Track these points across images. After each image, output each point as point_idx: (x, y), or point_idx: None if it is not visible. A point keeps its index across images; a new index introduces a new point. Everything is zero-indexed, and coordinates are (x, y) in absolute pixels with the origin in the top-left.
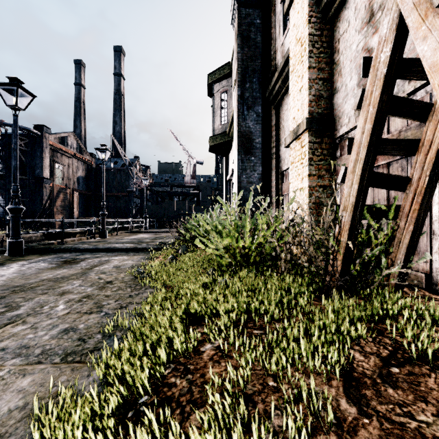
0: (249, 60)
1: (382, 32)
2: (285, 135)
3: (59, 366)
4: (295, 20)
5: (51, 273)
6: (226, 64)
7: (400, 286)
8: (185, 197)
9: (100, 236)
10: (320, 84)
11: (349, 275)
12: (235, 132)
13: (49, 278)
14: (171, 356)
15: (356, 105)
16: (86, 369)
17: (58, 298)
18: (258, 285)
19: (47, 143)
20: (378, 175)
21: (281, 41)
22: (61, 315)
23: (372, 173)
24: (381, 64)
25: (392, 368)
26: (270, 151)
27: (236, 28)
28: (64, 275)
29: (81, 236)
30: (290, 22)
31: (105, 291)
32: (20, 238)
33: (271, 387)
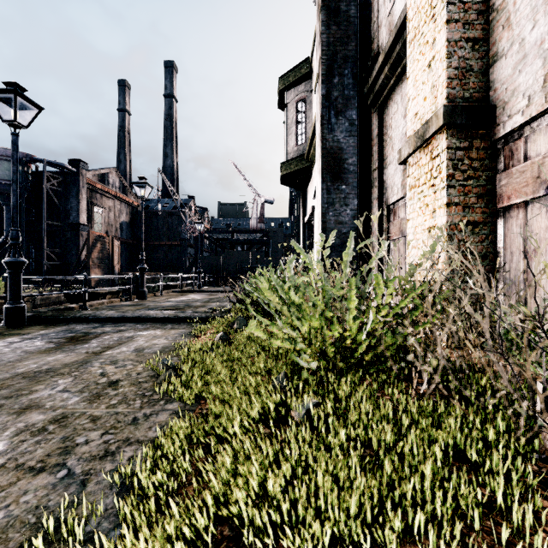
0: (338, 42)
1: None
2: (393, 150)
3: None
4: None
5: (37, 360)
6: (304, 61)
7: None
8: (250, 246)
9: (138, 297)
10: (468, 49)
11: None
12: (317, 149)
13: (27, 372)
14: None
15: None
16: None
17: (9, 422)
18: (383, 436)
19: (84, 181)
20: None
21: (388, 9)
22: None
23: None
24: None
25: None
26: (369, 176)
27: None
28: (53, 365)
29: (113, 297)
30: None
31: (97, 405)
32: (20, 302)
33: None
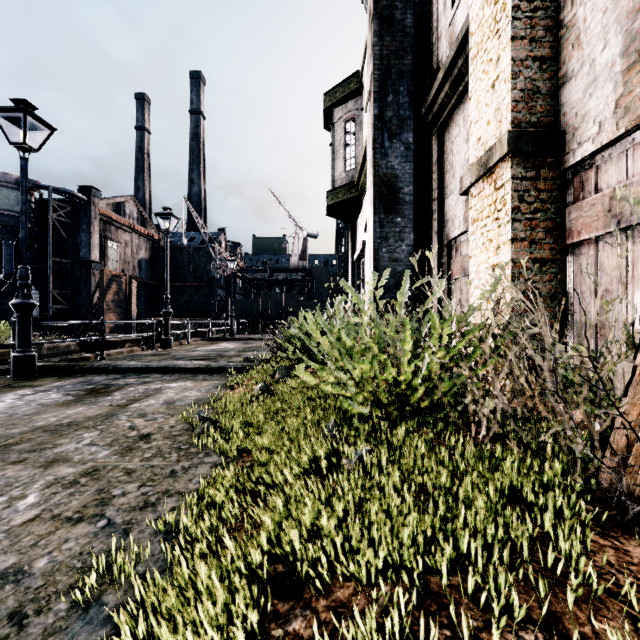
0: (392, 56)
1: None
2: (454, 178)
3: None
4: None
5: (56, 414)
6: (353, 75)
7: None
8: (291, 288)
9: (162, 346)
10: (535, 69)
11: None
12: (369, 177)
13: (47, 426)
14: None
15: None
16: None
17: (37, 475)
18: (438, 478)
19: (97, 211)
20: None
21: (448, 18)
22: (16, 526)
23: None
24: None
25: None
26: (428, 207)
27: (370, 6)
28: (75, 419)
29: (134, 346)
30: None
31: (129, 458)
32: (30, 350)
33: None
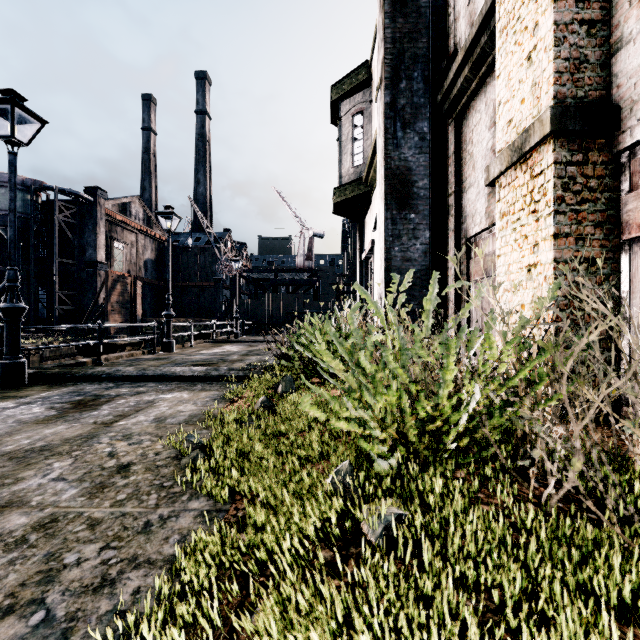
0: (406, 38)
1: None
2: (474, 170)
3: None
4: None
5: (31, 434)
6: (362, 66)
7: None
8: (297, 288)
9: (163, 349)
10: (582, 34)
11: None
12: (380, 170)
13: (16, 451)
14: None
15: None
16: None
17: None
18: (508, 582)
19: (102, 212)
20: None
21: None
22: None
23: None
24: None
25: None
26: (443, 203)
27: None
28: (50, 441)
29: (134, 349)
30: None
31: (99, 501)
32: (19, 357)
33: None
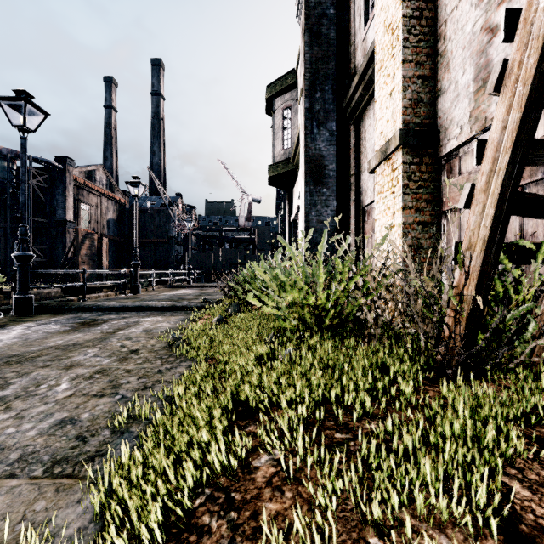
0: (320, 62)
1: None
2: (367, 159)
3: (38, 483)
4: (383, 0)
5: (61, 338)
6: (290, 72)
7: None
8: (238, 244)
9: (132, 291)
10: (419, 84)
11: (478, 347)
12: (302, 156)
13: (57, 345)
14: (205, 475)
15: (492, 87)
16: (78, 489)
17: (62, 373)
18: (337, 360)
19: (71, 178)
20: (522, 196)
21: (362, 35)
22: (60, 399)
23: (517, 190)
24: (540, 12)
25: None
26: (347, 181)
27: (303, 21)
28: (77, 341)
29: (109, 291)
30: (376, 5)
31: (126, 363)
32: (29, 293)
33: None
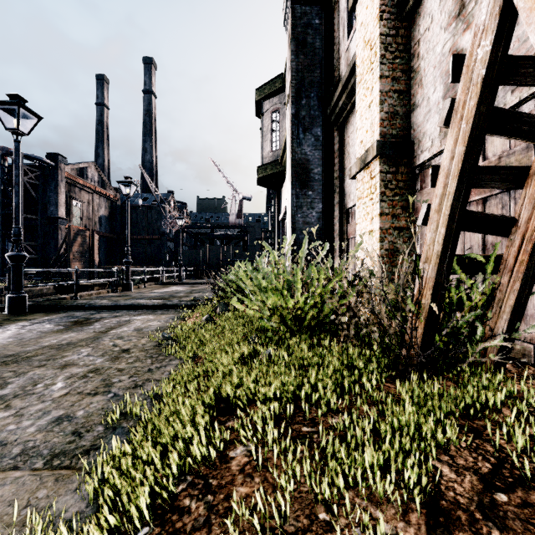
0: (305, 70)
1: (479, 19)
2: (350, 163)
3: (40, 474)
4: (363, 17)
5: (55, 337)
6: (278, 77)
7: (502, 362)
8: (229, 241)
9: (124, 289)
10: (395, 98)
11: (433, 349)
12: (288, 160)
13: (52, 345)
14: (187, 465)
15: (443, 121)
16: (75, 479)
17: (58, 373)
18: (312, 360)
19: (63, 175)
20: (472, 214)
21: (346, 46)
22: (57, 397)
23: (464, 212)
24: (478, 63)
25: (496, 494)
26: (332, 183)
27: (289, 30)
28: (71, 340)
29: (101, 289)
30: (357, 21)
31: (118, 362)
32: (22, 292)
33: (321, 522)
